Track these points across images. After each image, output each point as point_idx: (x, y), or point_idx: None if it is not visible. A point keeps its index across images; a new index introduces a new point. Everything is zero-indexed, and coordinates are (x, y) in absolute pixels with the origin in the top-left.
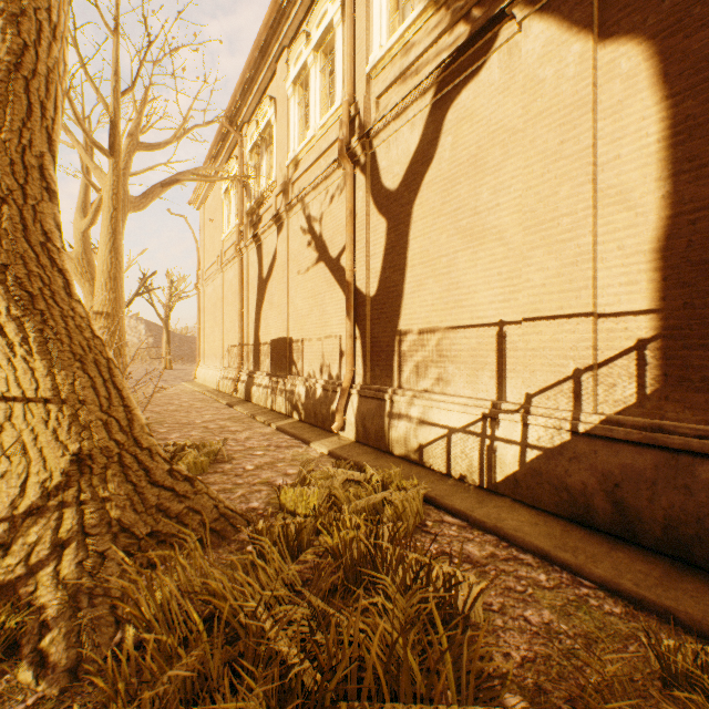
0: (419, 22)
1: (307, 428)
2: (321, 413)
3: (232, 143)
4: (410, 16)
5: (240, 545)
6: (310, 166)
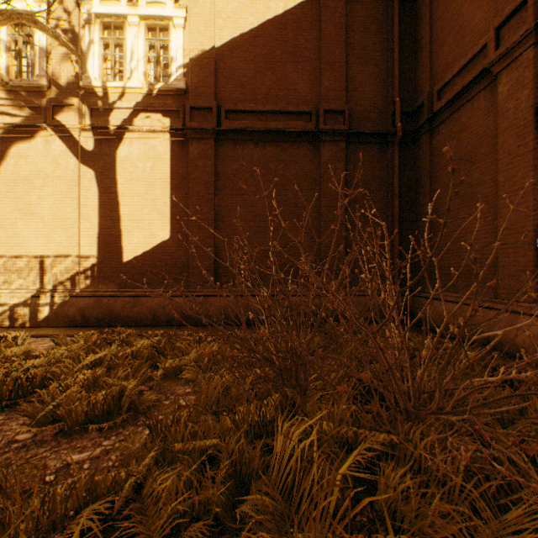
0: None
1: None
2: None
3: None
4: None
5: None
6: None
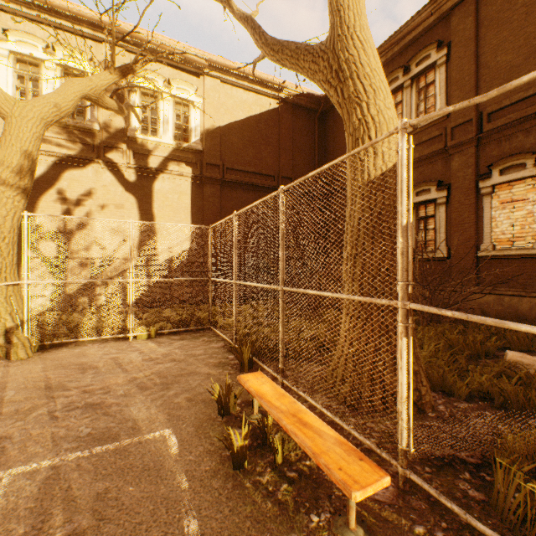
0: None
1: None
2: None
3: None
4: None
5: None
6: None
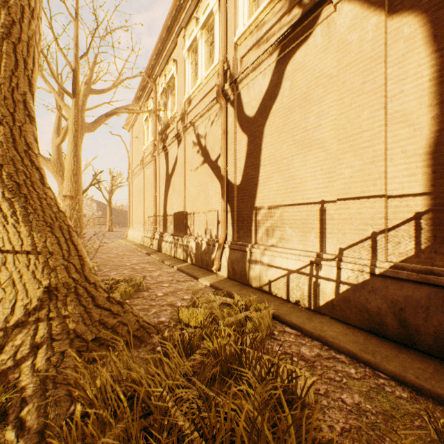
0: (268, 8)
1: (196, 269)
2: (205, 259)
3: (149, 89)
4: (262, 4)
5: (153, 346)
6: (198, 103)
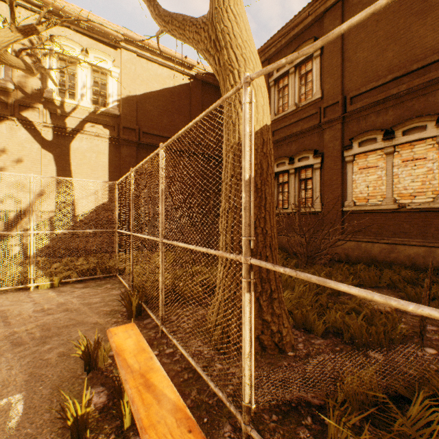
0: None
1: None
2: None
3: None
4: None
5: None
6: None
